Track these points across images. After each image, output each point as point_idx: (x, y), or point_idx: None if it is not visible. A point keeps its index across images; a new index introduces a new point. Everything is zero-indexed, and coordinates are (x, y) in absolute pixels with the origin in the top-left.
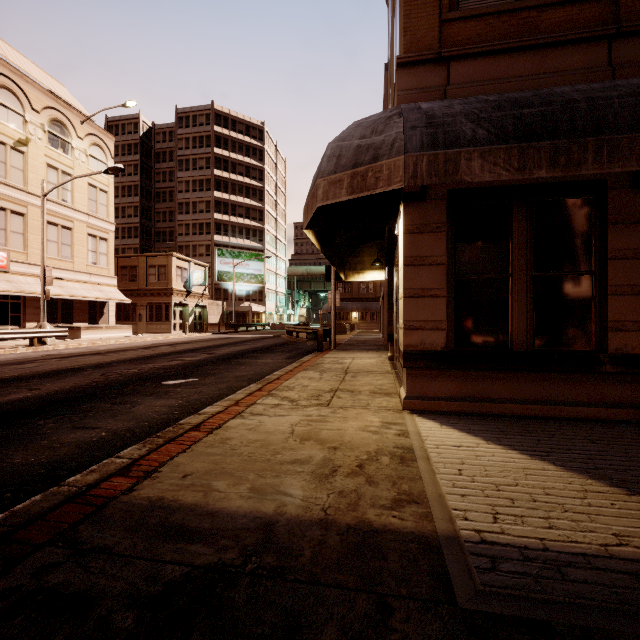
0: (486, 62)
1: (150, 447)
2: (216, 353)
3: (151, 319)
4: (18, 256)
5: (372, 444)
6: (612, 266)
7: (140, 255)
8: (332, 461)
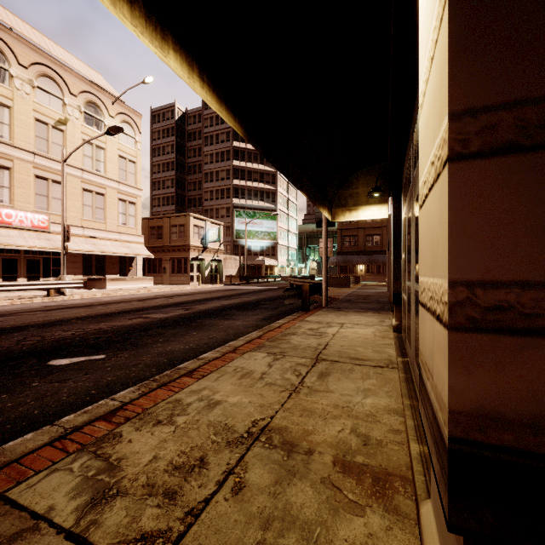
0: None
1: None
2: (195, 308)
3: (173, 272)
4: (58, 218)
5: None
6: None
7: (164, 216)
8: None
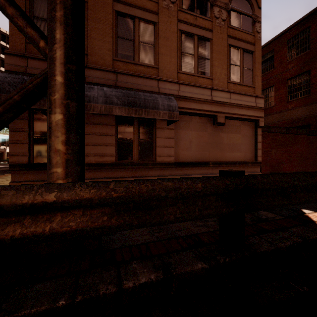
0: (43, 63)
1: None
2: None
3: None
4: None
5: None
6: (86, 136)
7: None
8: None
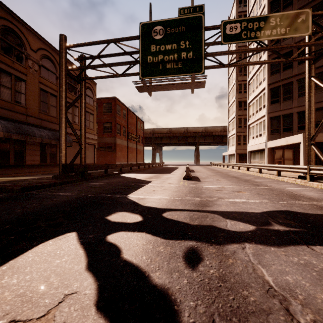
0: (7, 111)
1: None
2: None
3: None
4: None
5: None
6: (27, 151)
7: None
8: None
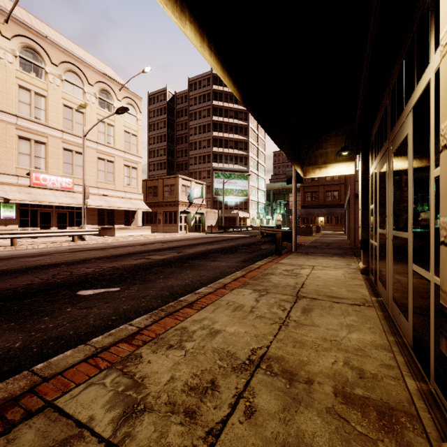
0: None
1: None
2: (186, 252)
3: (166, 222)
4: (80, 181)
5: None
6: None
7: (159, 178)
8: None
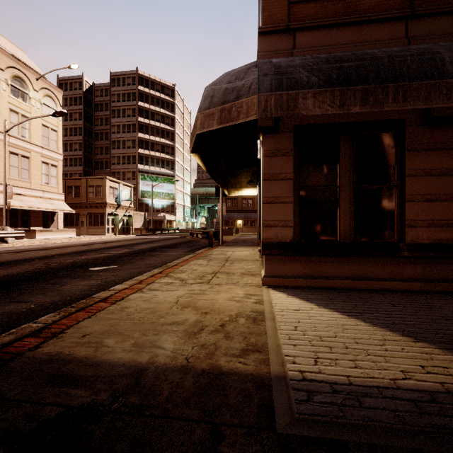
0: (321, 33)
1: (63, 314)
2: (135, 248)
3: (90, 225)
4: None
5: (234, 309)
6: (408, 181)
7: (82, 178)
8: (202, 322)
